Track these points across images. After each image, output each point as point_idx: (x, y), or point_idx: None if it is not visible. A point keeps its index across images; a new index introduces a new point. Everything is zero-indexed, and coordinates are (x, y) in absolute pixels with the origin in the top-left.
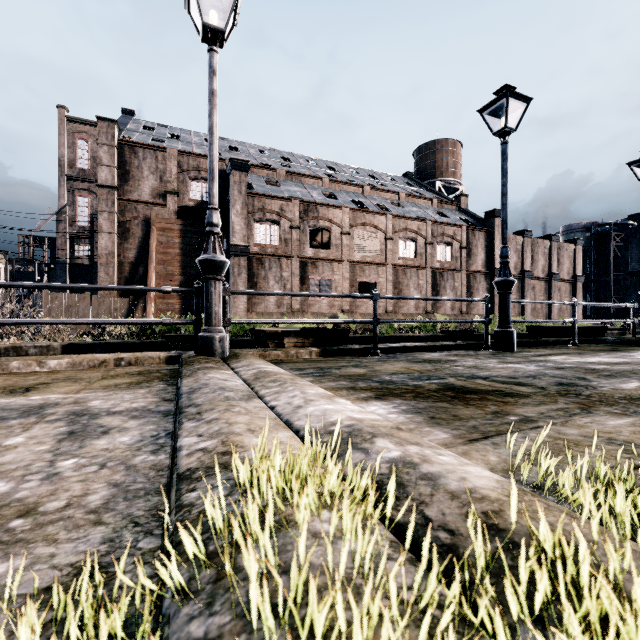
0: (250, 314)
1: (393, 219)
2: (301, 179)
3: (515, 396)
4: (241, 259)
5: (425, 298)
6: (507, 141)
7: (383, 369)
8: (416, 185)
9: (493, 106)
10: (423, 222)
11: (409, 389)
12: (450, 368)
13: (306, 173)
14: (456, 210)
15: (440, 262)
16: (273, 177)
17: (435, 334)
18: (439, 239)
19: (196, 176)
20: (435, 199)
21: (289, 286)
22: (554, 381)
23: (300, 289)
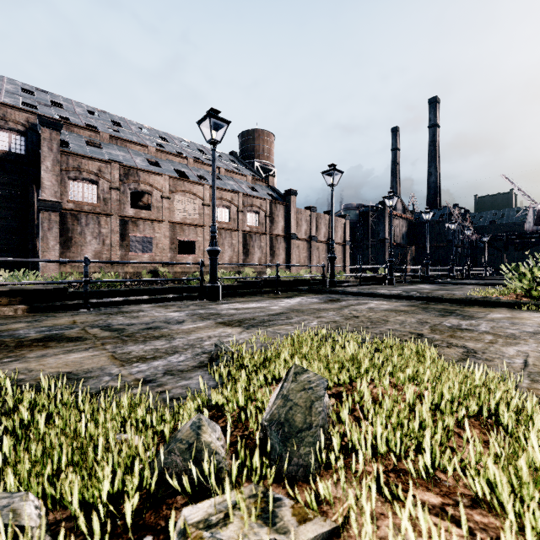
0: (63, 267)
1: (210, 189)
2: (127, 144)
3: (75, 341)
4: (52, 214)
5: (140, 262)
6: (215, 149)
7: (47, 323)
8: (239, 163)
9: (206, 121)
10: (236, 194)
11: (3, 341)
12: (111, 319)
13: (133, 140)
14: (266, 186)
15: (250, 226)
16: (96, 139)
17: (231, 284)
18: (249, 208)
19: (2, 125)
20: (249, 176)
21: (108, 242)
22: (152, 326)
23: (120, 245)
